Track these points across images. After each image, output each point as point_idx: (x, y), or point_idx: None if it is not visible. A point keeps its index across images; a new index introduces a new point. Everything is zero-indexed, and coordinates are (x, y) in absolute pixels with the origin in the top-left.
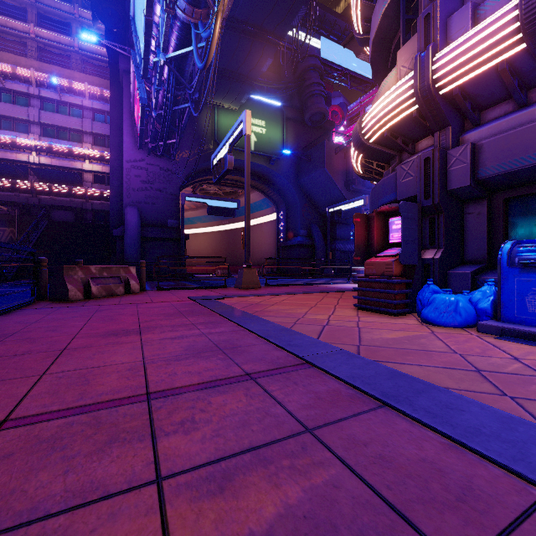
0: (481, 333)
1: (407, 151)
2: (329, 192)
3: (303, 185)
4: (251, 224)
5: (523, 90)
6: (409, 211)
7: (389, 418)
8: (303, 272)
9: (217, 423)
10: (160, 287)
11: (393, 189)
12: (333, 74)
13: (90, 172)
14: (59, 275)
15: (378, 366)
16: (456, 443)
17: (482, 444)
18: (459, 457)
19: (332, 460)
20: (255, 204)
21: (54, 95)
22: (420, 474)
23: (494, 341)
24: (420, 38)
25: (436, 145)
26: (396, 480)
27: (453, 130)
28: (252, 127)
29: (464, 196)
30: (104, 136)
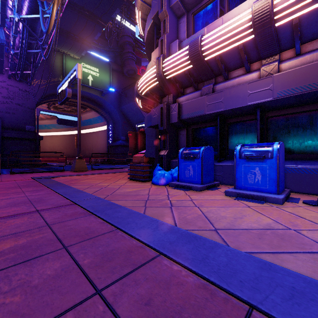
0: (170, 187)
1: (158, 101)
2: (138, 115)
3: (123, 110)
4: (91, 131)
5: (196, 83)
6: (150, 132)
7: (89, 218)
8: (116, 161)
9: (3, 228)
10: (12, 172)
11: (151, 120)
12: (143, 48)
13: None
14: None
15: (106, 202)
16: (105, 221)
17: (113, 220)
18: (101, 225)
19: (49, 231)
20: (94, 119)
21: None
22: (80, 230)
23: (170, 189)
24: (159, 50)
25: (167, 101)
26: (69, 233)
27: (173, 95)
28: (90, 71)
29: (177, 126)
30: None
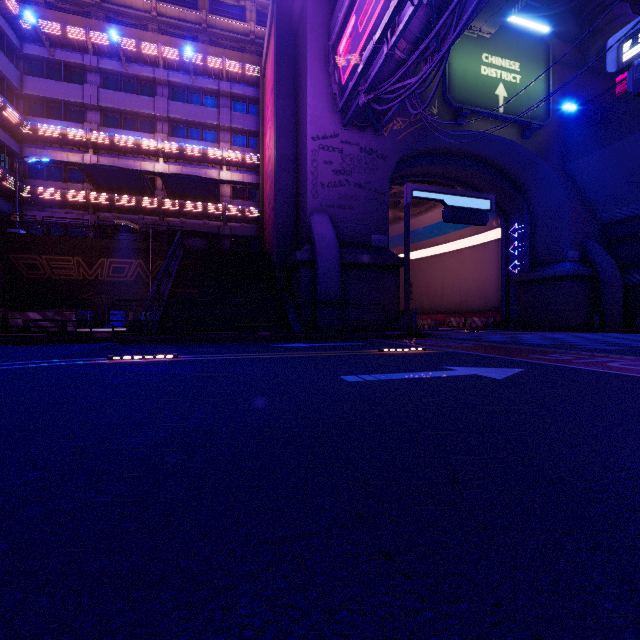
0: None
1: None
2: None
3: (577, 172)
4: (437, 253)
5: None
6: None
7: None
8: None
9: None
10: None
11: None
12: None
13: (227, 183)
14: None
15: None
16: None
17: None
18: None
19: None
20: None
21: (185, 79)
22: None
23: None
24: None
25: None
26: None
27: None
28: (500, 73)
29: None
30: (244, 133)
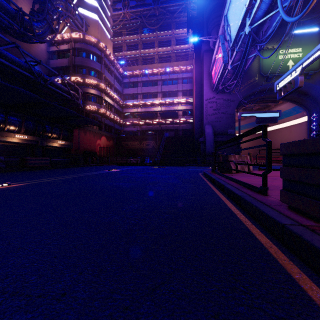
0: None
1: None
2: None
3: None
4: (279, 127)
5: None
6: None
7: None
8: None
9: None
10: (260, 168)
11: None
12: None
13: (181, 110)
14: (225, 159)
15: None
16: None
17: None
18: None
19: None
20: (285, 112)
21: (166, 77)
22: None
23: None
24: None
25: None
26: None
27: None
28: (290, 56)
29: None
30: (187, 91)
